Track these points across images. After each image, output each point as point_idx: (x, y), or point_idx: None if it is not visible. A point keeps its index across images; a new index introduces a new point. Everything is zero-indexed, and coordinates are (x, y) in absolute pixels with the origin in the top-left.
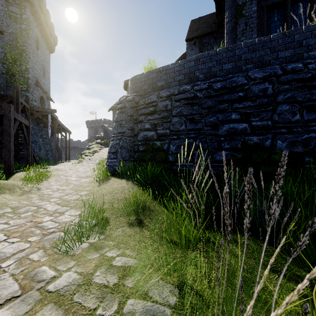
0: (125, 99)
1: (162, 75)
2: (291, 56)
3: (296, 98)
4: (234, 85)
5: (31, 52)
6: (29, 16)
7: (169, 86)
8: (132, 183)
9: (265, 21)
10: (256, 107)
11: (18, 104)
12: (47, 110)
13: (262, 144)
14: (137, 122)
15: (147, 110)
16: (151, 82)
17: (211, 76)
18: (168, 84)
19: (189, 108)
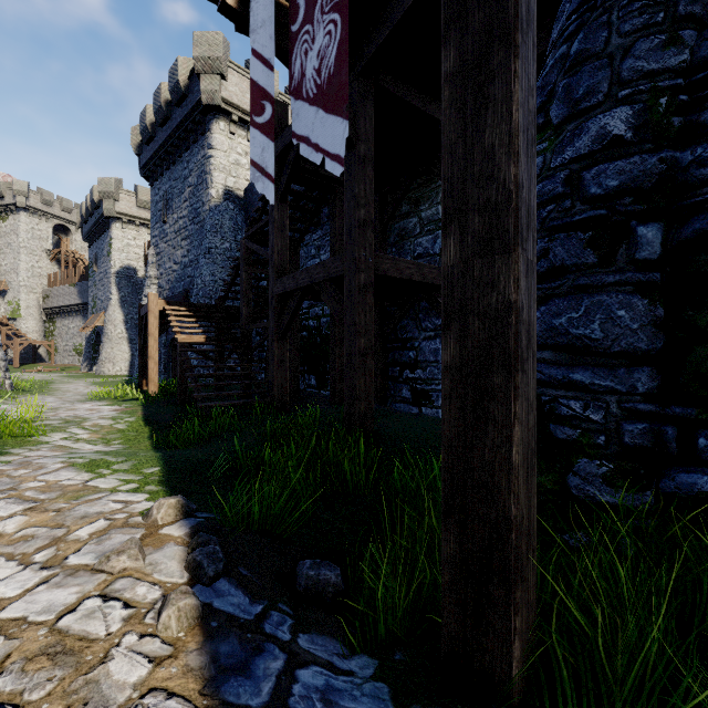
0: None
1: None
2: None
3: None
4: None
5: None
6: None
7: None
8: None
9: None
10: None
11: None
12: None
13: None
14: None
15: None
16: None
17: None
18: None
19: None
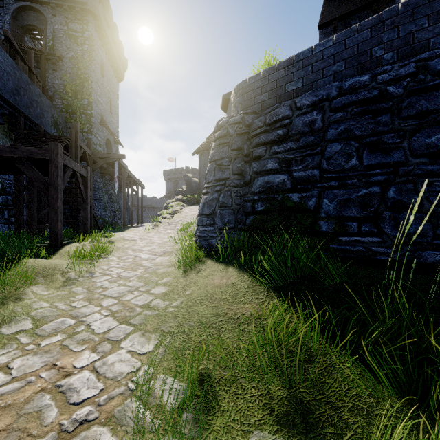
0: (227, 121)
1: (297, 70)
2: None
3: None
4: None
5: (95, 80)
6: (92, 33)
7: (312, 88)
8: (250, 279)
9: None
10: None
11: (77, 149)
12: (113, 156)
13: None
14: (249, 160)
15: (271, 135)
16: (274, 86)
17: (413, 52)
18: (310, 85)
19: (367, 122)
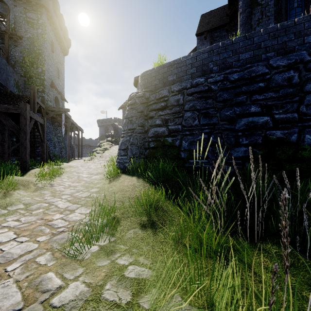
0: (135, 95)
1: (173, 69)
2: None
3: None
4: (254, 75)
5: (47, 55)
6: (45, 21)
7: (181, 80)
8: (143, 181)
9: (284, 9)
10: (279, 99)
11: (34, 104)
12: (61, 110)
13: (287, 139)
14: (147, 118)
15: (158, 105)
16: (161, 77)
17: (226, 68)
18: (180, 78)
19: (202, 102)
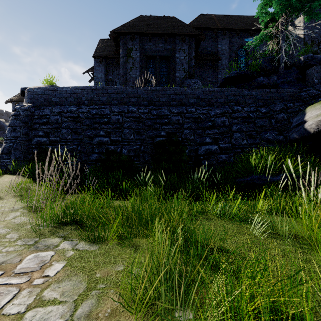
0: (20, 108)
1: (57, 94)
2: (136, 101)
3: (132, 127)
4: (103, 113)
5: None
6: None
7: (62, 104)
8: (22, 177)
9: (145, 66)
10: (113, 129)
11: None
12: None
13: (116, 150)
14: (31, 129)
15: (41, 121)
16: (47, 97)
17: (92, 103)
18: (62, 102)
19: (74, 124)
